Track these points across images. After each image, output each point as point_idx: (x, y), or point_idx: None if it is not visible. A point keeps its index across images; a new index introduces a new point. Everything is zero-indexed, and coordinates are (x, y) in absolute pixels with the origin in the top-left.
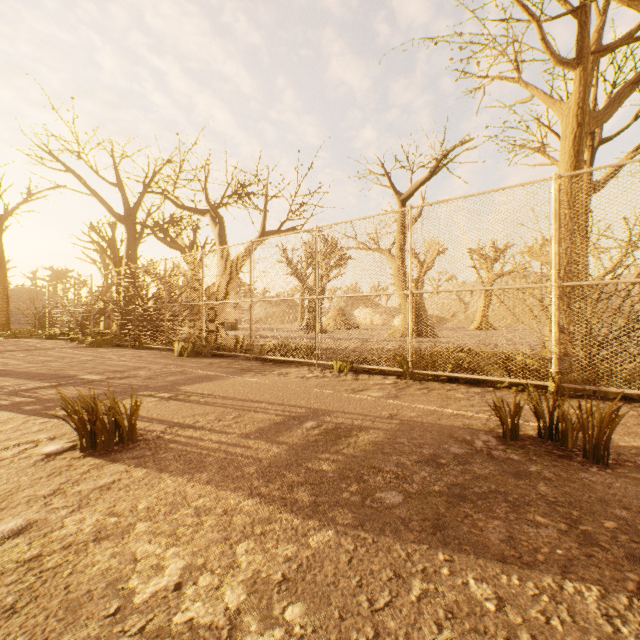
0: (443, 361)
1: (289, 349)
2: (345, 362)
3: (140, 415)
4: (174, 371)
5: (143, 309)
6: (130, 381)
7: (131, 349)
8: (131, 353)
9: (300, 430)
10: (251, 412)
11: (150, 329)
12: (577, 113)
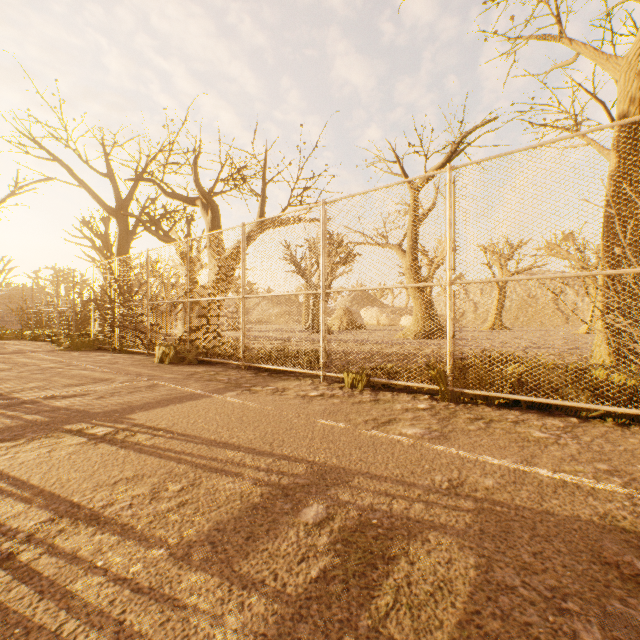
0: (498, 377)
1: (288, 356)
2: (359, 375)
3: (26, 481)
4: (140, 386)
5: (125, 308)
6: (71, 403)
7: (111, 353)
8: (107, 358)
9: (293, 533)
10: (215, 474)
11: (134, 330)
12: None
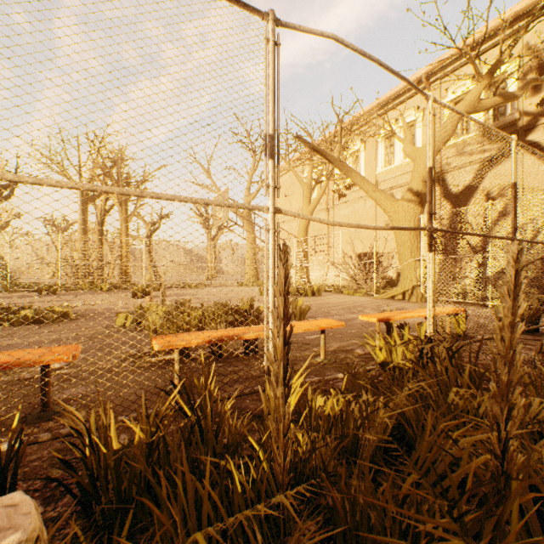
0: (24, 285)
1: None
2: None
3: None
4: None
5: None
6: None
7: None
8: None
9: None
10: None
11: None
12: (82, 201)
